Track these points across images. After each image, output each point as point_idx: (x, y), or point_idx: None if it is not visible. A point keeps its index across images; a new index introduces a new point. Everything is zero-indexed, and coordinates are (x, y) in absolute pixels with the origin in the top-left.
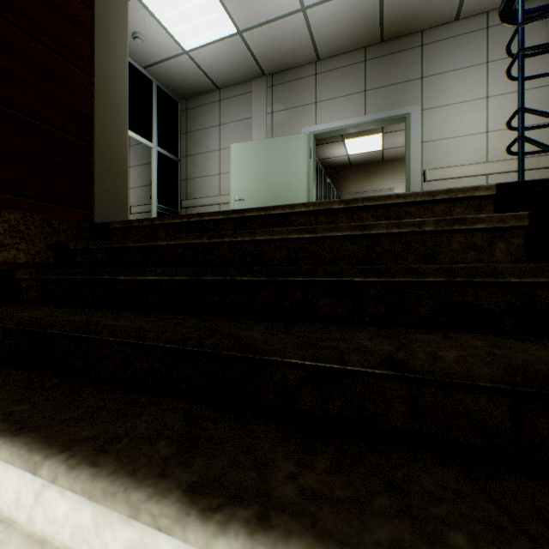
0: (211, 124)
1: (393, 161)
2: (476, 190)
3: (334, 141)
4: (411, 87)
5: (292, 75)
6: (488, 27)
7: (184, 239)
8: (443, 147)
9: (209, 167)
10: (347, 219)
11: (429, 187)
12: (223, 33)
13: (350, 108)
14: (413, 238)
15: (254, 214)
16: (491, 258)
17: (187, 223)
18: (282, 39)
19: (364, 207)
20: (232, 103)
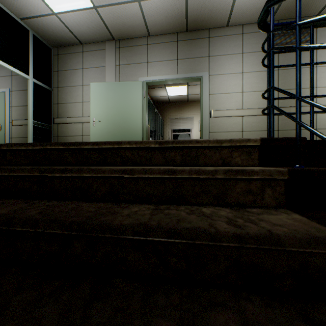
0: (76, 67)
1: (193, 102)
2: (248, 142)
3: (160, 87)
4: (203, 61)
5: (133, 43)
6: (243, 33)
7: (17, 172)
8: (220, 98)
9: (75, 97)
10: (161, 155)
11: (213, 121)
12: (83, 5)
13: (168, 68)
14: (208, 182)
15: (89, 147)
16: (262, 201)
17: (33, 150)
18: (125, 18)
19: (173, 147)
20: (91, 55)
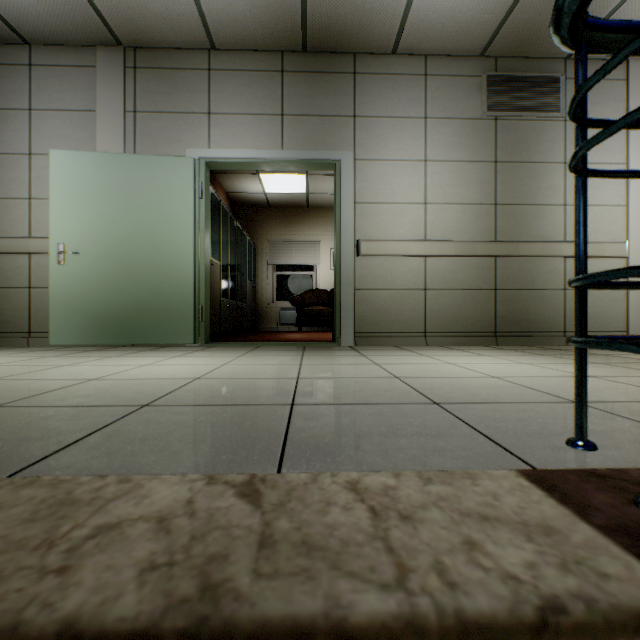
0: (11, 104)
1: (319, 208)
2: (639, 634)
3: (247, 172)
4: (342, 126)
5: (171, 60)
6: (427, 75)
7: None
8: (379, 214)
9: (7, 183)
10: None
11: (363, 263)
12: None
13: (261, 134)
14: None
15: None
16: None
17: None
18: None
19: None
20: (56, 76)
